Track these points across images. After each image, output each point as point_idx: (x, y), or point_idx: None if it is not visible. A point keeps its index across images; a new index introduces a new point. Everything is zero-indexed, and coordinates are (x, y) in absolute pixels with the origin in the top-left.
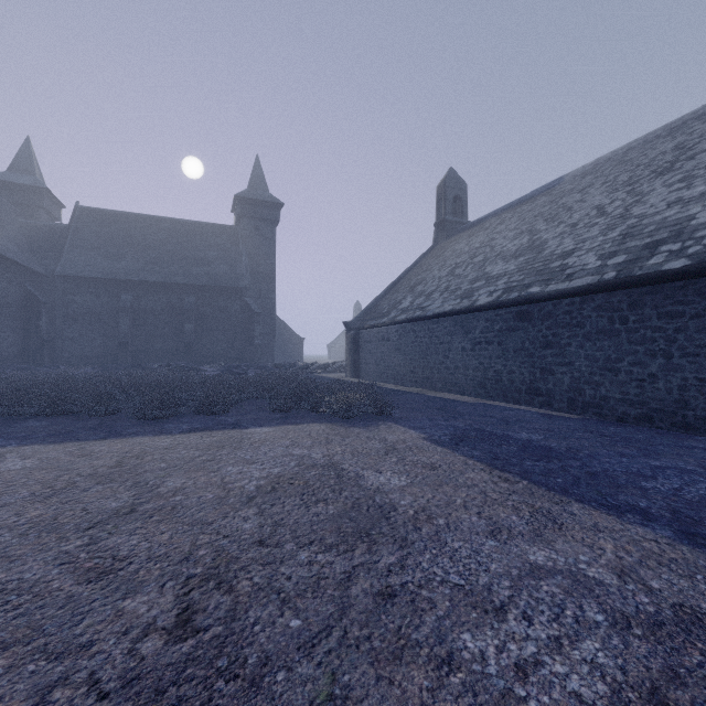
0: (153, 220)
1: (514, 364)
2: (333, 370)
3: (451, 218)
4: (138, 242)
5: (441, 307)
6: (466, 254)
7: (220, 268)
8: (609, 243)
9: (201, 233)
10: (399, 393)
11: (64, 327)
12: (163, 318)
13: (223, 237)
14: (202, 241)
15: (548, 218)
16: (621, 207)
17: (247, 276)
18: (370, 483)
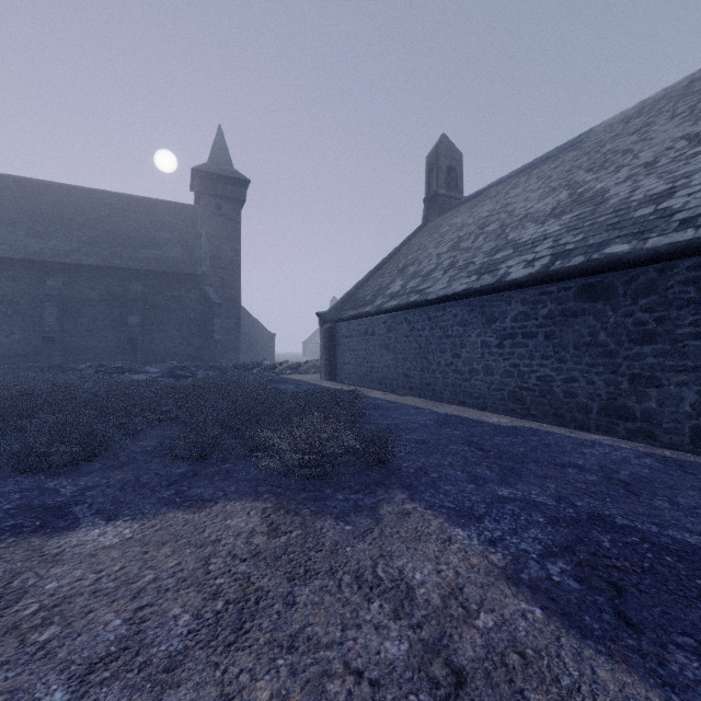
0: (93, 193)
1: (576, 368)
2: (306, 370)
3: (444, 192)
4: (72, 218)
5: (449, 287)
6: (471, 225)
7: (173, 252)
8: None
9: (152, 211)
10: (392, 406)
11: None
12: (102, 308)
13: (178, 217)
14: (153, 220)
15: (594, 167)
16: None
17: (206, 261)
18: None
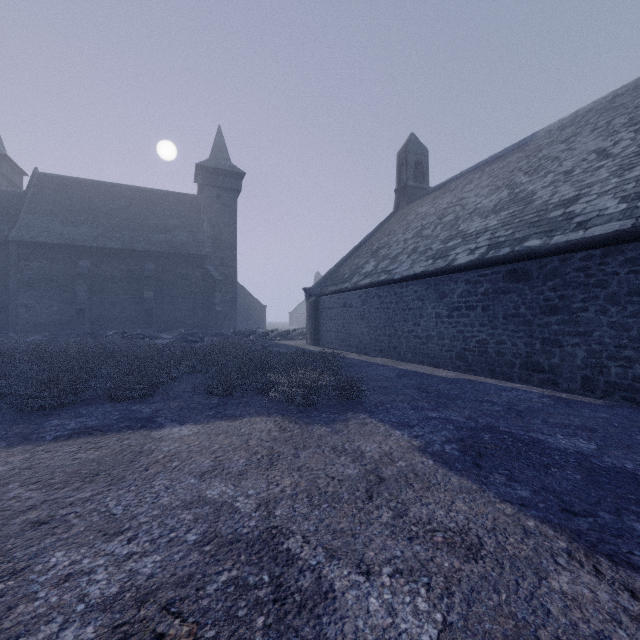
0: (114, 187)
1: (504, 333)
2: (293, 337)
3: (413, 184)
4: (98, 208)
5: (411, 269)
6: (432, 215)
7: (181, 236)
8: (631, 183)
9: (162, 201)
10: (365, 364)
11: (19, 293)
12: (123, 285)
13: (185, 206)
14: (163, 208)
15: (530, 171)
16: (633, 146)
17: (208, 243)
18: (349, 634)
